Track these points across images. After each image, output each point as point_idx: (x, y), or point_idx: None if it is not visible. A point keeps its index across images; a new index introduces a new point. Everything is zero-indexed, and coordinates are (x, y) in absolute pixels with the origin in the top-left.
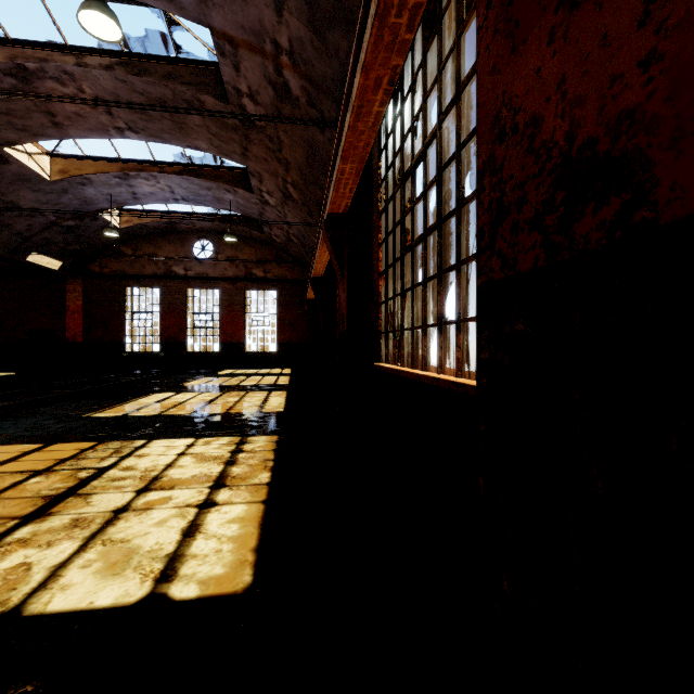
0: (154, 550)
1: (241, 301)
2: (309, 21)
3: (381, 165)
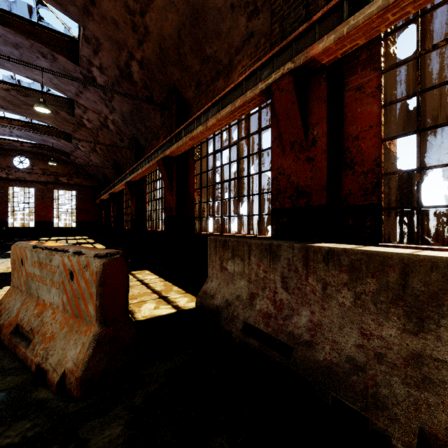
0: None
1: (51, 196)
2: (123, 120)
3: None
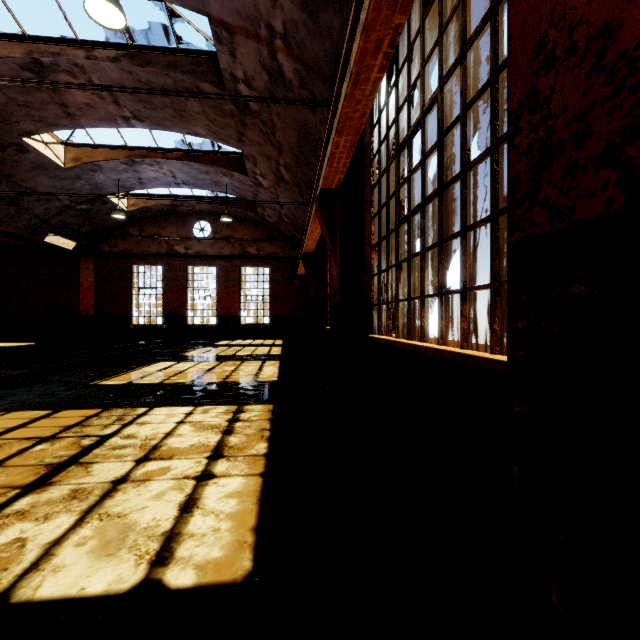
0: (150, 527)
1: (236, 278)
2: (303, 2)
3: (373, 140)
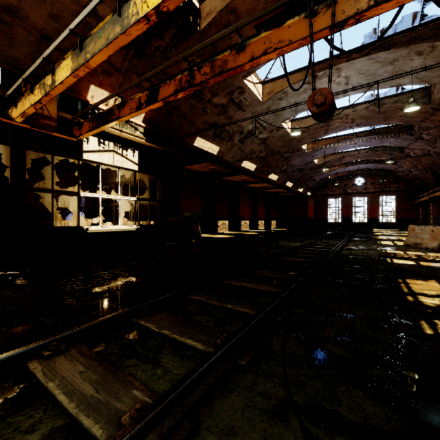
0: None
1: (377, 201)
2: None
3: None
